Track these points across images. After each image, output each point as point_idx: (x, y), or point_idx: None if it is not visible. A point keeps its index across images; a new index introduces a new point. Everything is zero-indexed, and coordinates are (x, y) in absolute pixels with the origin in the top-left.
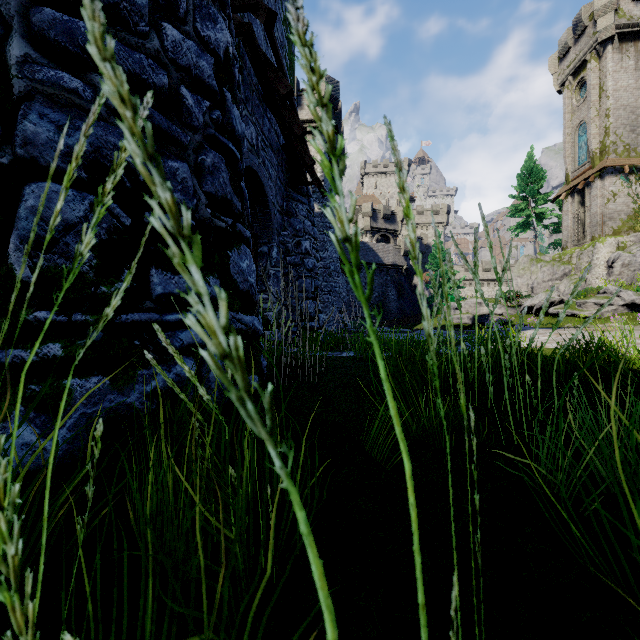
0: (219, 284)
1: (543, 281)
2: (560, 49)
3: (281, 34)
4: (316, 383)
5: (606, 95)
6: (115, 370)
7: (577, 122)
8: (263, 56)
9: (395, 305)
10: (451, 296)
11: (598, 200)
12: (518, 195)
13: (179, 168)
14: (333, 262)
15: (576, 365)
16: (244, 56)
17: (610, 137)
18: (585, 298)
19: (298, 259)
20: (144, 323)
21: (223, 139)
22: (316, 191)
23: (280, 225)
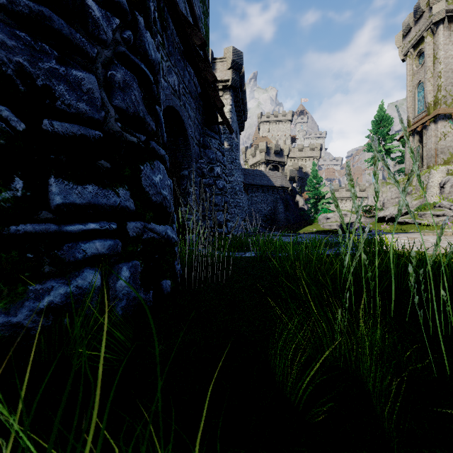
0: (129, 195)
1: (391, 198)
2: (404, 29)
3: (198, 9)
4: (223, 285)
5: (438, 61)
6: (1, 286)
7: (416, 82)
8: (181, 13)
9: (283, 216)
10: (324, 209)
11: (432, 139)
12: (372, 136)
13: (84, 78)
14: (238, 184)
15: (451, 268)
16: (168, 19)
17: (441, 92)
18: (425, 210)
19: (211, 181)
20: (40, 234)
21: (134, 58)
22: (226, 132)
23: (198, 155)
